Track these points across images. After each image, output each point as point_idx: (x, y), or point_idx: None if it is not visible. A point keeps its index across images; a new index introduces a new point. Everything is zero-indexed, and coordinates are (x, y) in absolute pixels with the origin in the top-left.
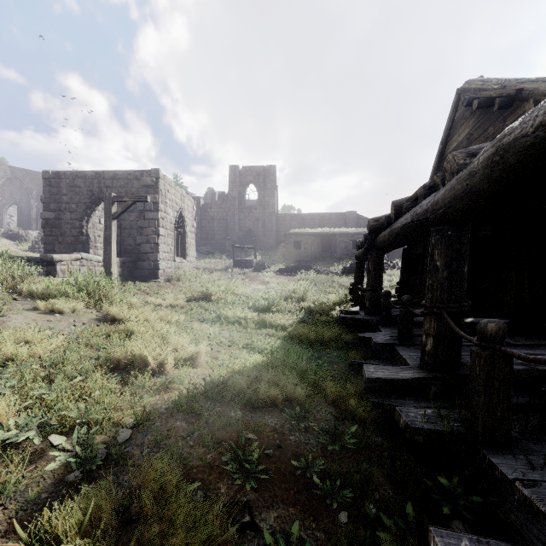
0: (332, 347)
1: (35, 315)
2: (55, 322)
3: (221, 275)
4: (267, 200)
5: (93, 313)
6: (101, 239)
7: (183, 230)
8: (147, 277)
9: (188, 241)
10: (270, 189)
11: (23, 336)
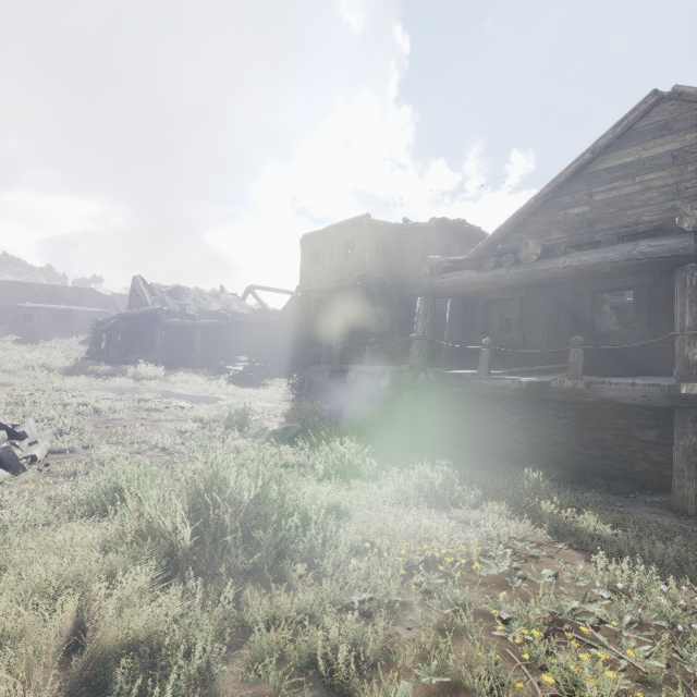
0: None
1: None
2: None
3: None
4: None
5: None
6: None
7: None
8: None
9: None
10: None
11: None
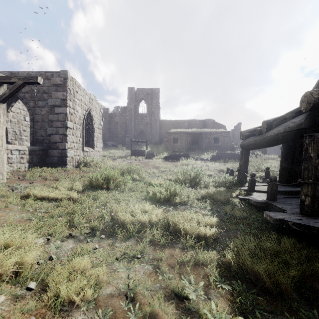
0: None
1: None
2: None
3: (122, 161)
4: (153, 111)
5: None
6: (27, 133)
7: (92, 126)
8: (56, 163)
9: (95, 135)
10: (155, 104)
11: None
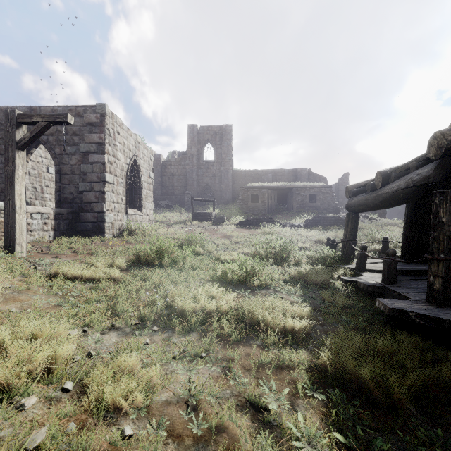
0: None
1: None
2: None
3: (179, 228)
4: (223, 158)
5: None
6: (50, 189)
7: (138, 180)
8: (91, 231)
9: (143, 191)
10: (226, 147)
11: None
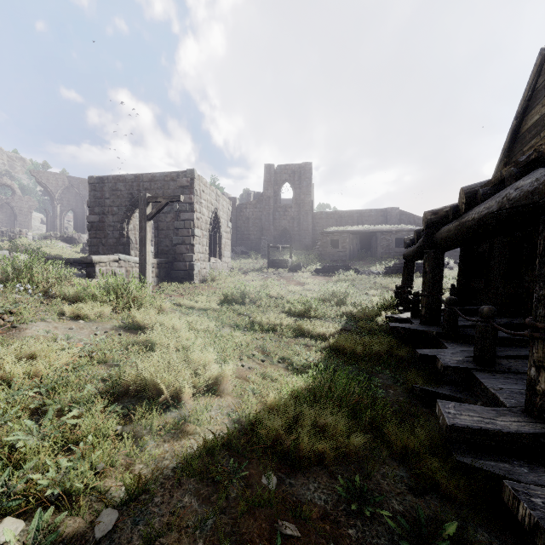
0: (383, 364)
1: (58, 321)
2: (77, 330)
3: (256, 275)
4: (302, 199)
5: (119, 319)
6: None
7: (218, 231)
8: (182, 278)
9: (223, 241)
10: (305, 187)
11: (31, 350)
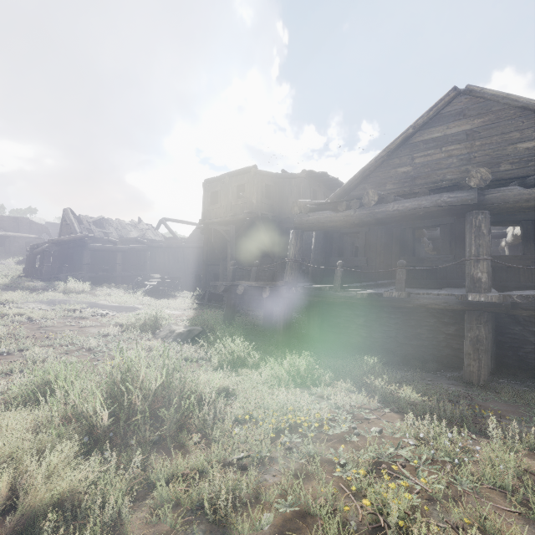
0: None
1: None
2: None
3: None
4: None
5: None
6: None
7: None
8: None
9: None
10: None
11: None
